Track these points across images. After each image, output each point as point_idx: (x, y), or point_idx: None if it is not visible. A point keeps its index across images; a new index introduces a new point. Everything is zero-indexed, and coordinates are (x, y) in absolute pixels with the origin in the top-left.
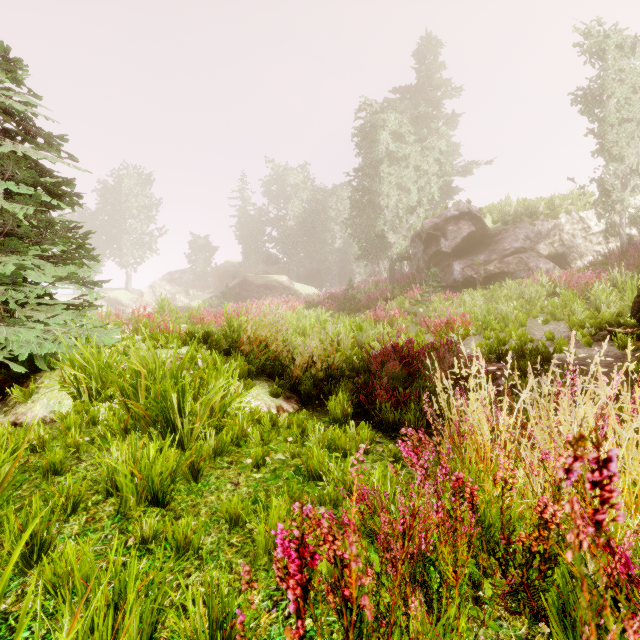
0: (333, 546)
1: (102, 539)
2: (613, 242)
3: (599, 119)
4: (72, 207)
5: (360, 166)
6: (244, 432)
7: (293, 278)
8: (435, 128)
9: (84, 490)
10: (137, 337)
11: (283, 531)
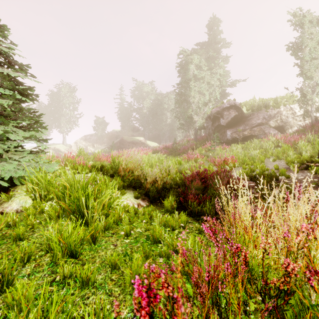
0: (167, 290)
1: (42, 277)
2: (307, 120)
3: (300, 58)
4: (33, 101)
5: (180, 82)
6: (120, 217)
7: (146, 138)
8: (217, 63)
9: (33, 250)
10: (67, 168)
11: (138, 280)
